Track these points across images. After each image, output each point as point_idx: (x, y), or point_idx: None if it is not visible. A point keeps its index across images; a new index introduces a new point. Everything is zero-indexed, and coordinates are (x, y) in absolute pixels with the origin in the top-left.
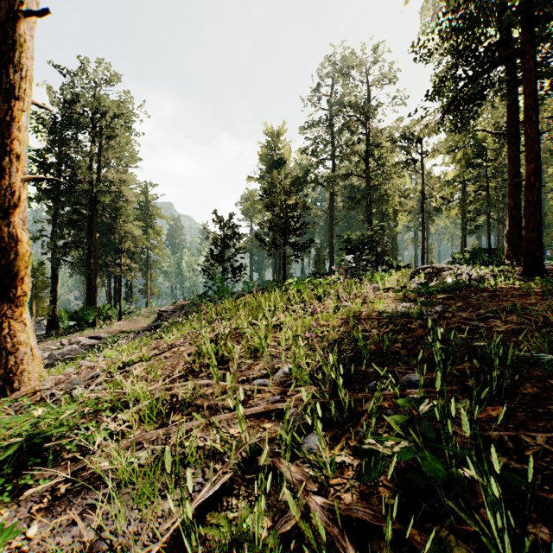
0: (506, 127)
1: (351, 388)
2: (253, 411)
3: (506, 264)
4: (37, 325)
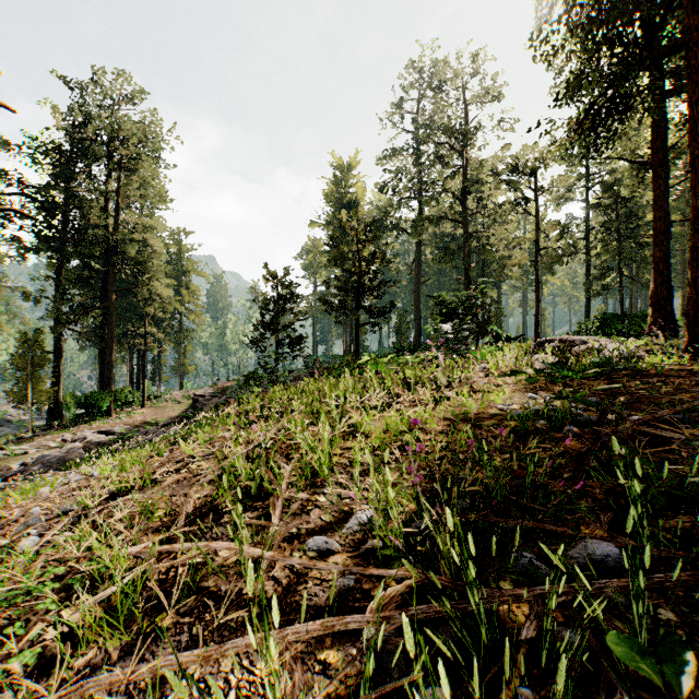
0: (650, 154)
1: (482, 567)
2: (301, 634)
3: (651, 335)
4: (37, 413)
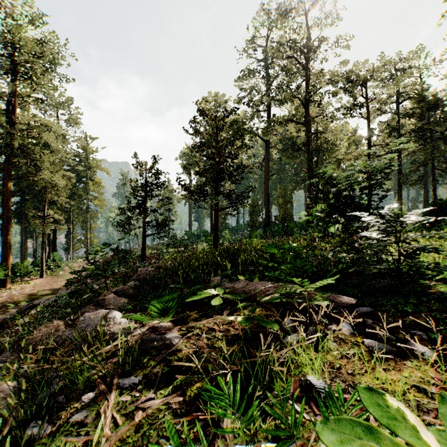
0: None
1: None
2: None
3: None
4: None
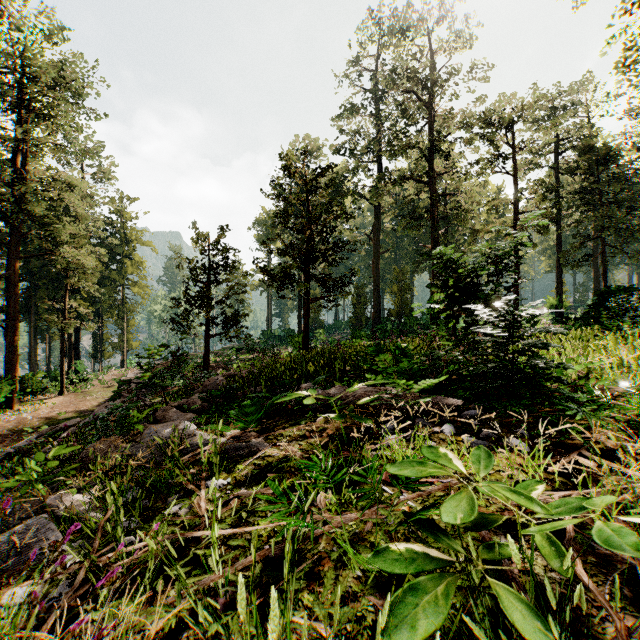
0: None
1: None
2: None
3: None
4: None
